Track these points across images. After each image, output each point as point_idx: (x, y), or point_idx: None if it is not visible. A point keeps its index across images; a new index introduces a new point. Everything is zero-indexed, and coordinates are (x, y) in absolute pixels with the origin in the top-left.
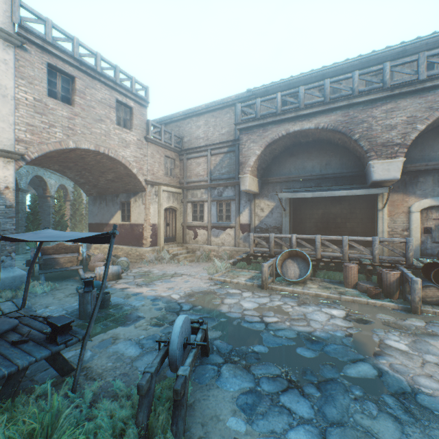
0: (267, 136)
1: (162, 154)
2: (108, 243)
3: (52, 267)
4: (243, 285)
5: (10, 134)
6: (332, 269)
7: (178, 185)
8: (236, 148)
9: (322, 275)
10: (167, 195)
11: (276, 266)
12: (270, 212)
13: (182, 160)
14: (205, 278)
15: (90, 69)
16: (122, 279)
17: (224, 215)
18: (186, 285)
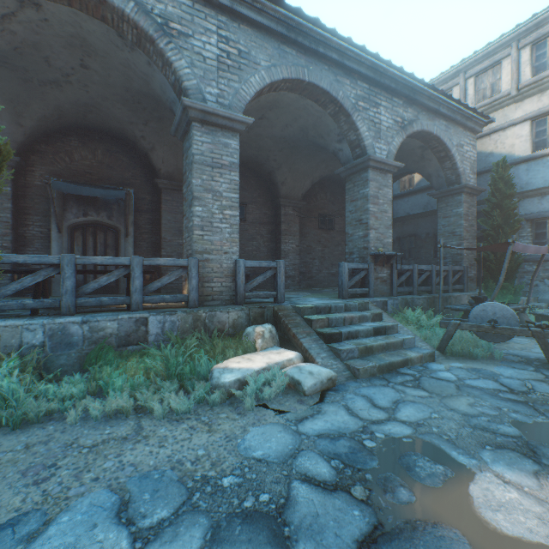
0: None
1: None
2: None
3: None
4: None
5: None
6: None
7: None
8: None
9: None
10: None
11: None
12: None
13: None
14: None
15: None
16: None
17: None
18: None
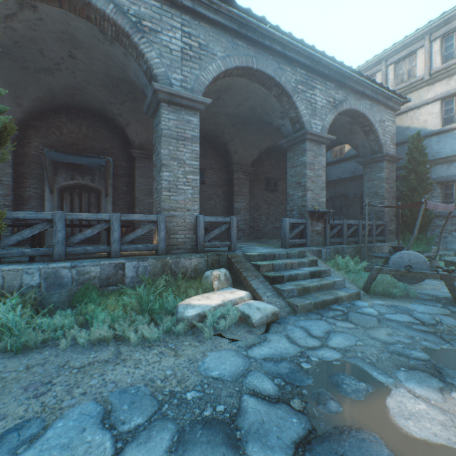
0: None
1: None
2: None
3: None
4: None
5: None
6: None
7: None
8: None
9: None
10: None
11: None
12: None
13: None
14: None
15: None
16: None
17: None
18: None
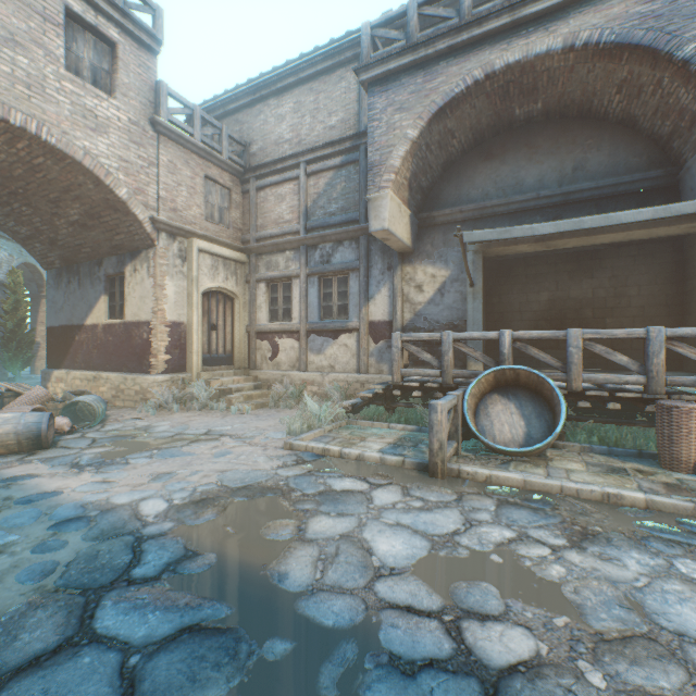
0: (435, 89)
1: (198, 171)
2: (83, 369)
3: None
4: (374, 465)
5: None
6: (610, 420)
7: (236, 244)
8: (360, 154)
9: (583, 435)
10: (209, 261)
11: (465, 411)
12: (438, 291)
13: (247, 192)
14: (277, 444)
15: None
16: (51, 449)
17: (335, 304)
18: (213, 466)
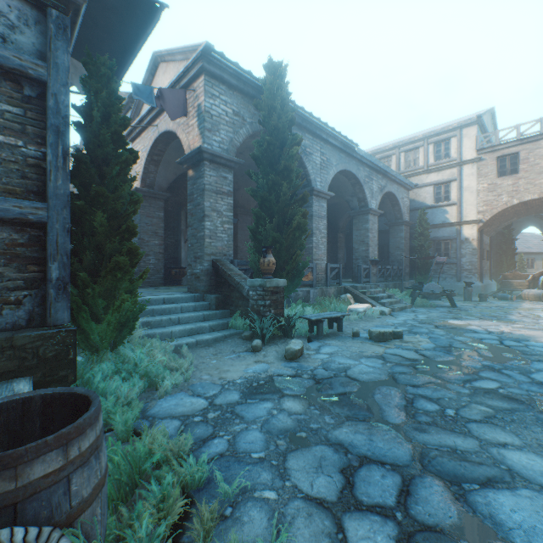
0: None
1: None
2: None
3: (507, 287)
4: None
5: (474, 211)
6: None
7: None
8: None
9: None
10: None
11: None
12: None
13: None
14: None
15: (530, 137)
16: None
17: None
18: None
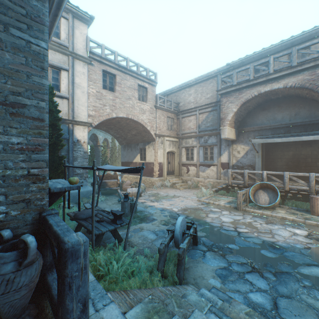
0: (242, 97)
1: (165, 116)
2: (132, 174)
3: (104, 187)
4: (222, 206)
5: (85, 113)
6: (299, 200)
7: (175, 136)
8: (217, 107)
9: (289, 204)
10: (168, 143)
11: (249, 194)
12: (245, 154)
13: (178, 118)
14: (195, 199)
15: (124, 68)
16: (142, 197)
17: (209, 156)
18: (181, 203)
